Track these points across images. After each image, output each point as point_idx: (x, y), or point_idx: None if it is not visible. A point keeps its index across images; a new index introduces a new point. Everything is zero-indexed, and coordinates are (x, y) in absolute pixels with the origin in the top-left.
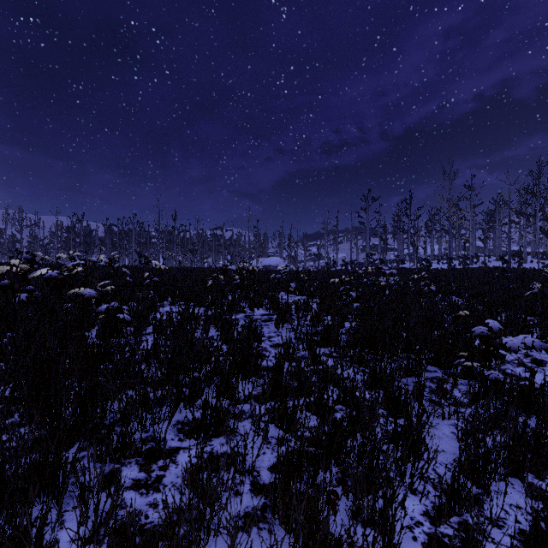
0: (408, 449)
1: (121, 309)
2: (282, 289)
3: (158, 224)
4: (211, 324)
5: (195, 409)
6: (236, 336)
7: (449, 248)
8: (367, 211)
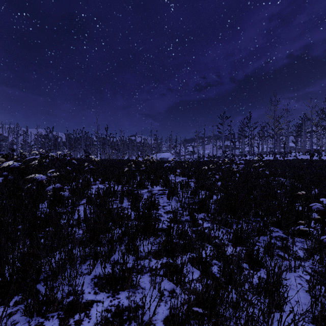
0: (271, 303)
1: (62, 188)
2: (172, 173)
3: (97, 133)
4: (125, 196)
5: (109, 265)
6: (141, 206)
7: (274, 147)
8: (223, 124)
